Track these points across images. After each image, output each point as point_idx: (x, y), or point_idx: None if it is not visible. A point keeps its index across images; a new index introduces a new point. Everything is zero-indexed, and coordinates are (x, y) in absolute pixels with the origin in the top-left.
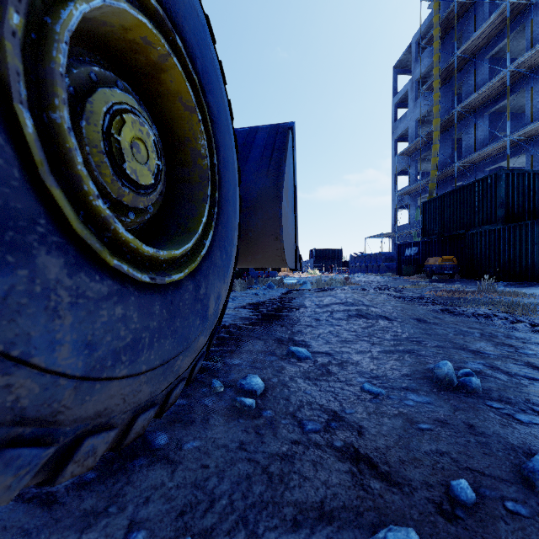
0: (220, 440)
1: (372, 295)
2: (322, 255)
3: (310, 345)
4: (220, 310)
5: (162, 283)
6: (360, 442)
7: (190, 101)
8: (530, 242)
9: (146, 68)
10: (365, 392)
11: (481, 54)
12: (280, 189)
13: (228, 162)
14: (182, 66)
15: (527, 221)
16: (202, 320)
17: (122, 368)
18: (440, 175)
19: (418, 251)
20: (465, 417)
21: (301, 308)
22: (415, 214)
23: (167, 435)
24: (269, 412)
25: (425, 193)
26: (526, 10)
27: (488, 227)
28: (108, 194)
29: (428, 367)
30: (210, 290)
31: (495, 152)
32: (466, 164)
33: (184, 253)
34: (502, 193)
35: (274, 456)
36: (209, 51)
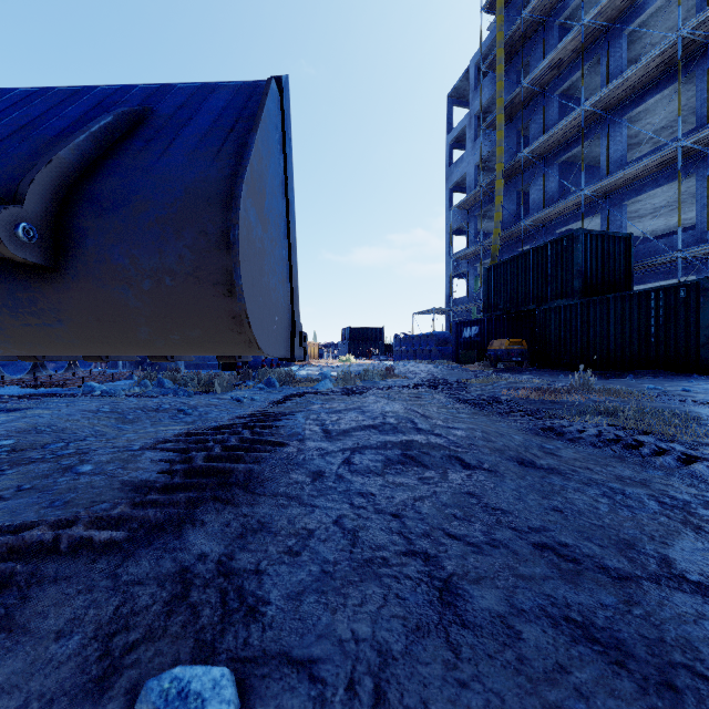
0: None
1: (426, 396)
2: (358, 336)
3: (266, 602)
4: None
5: None
6: None
7: None
8: (612, 322)
9: None
10: None
11: (551, 88)
12: (237, 180)
13: None
14: None
15: (609, 295)
16: None
17: None
18: (504, 236)
19: (478, 331)
20: None
21: (290, 442)
22: (474, 284)
23: None
24: None
25: (486, 258)
26: (601, 39)
27: (564, 302)
28: None
29: None
30: None
31: (567, 210)
32: (535, 223)
33: None
34: (580, 258)
35: None
36: None
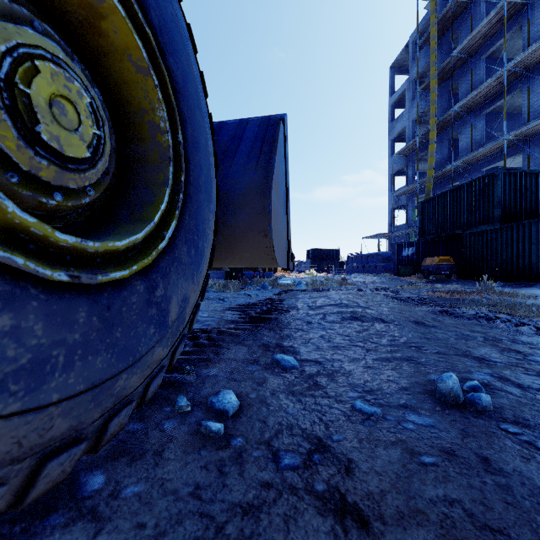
0: (170, 482)
1: (368, 295)
2: (319, 256)
3: (298, 352)
4: (188, 314)
5: (93, 283)
6: (348, 484)
7: (142, 60)
8: (527, 242)
9: (81, 13)
10: (356, 412)
11: (477, 54)
12: (270, 182)
13: (199, 143)
14: (129, 14)
15: (524, 221)
16: (159, 328)
17: (10, 402)
18: (437, 175)
19: (415, 251)
20: (476, 446)
21: (292, 310)
22: (412, 214)
23: (104, 476)
24: (240, 439)
25: (422, 193)
26: (523, 10)
27: (485, 227)
28: (15, 166)
29: (429, 378)
30: (171, 291)
31: (492, 152)
32: (463, 164)
33: (133, 246)
34: (499, 192)
35: (235, 507)
36: (170, 5)
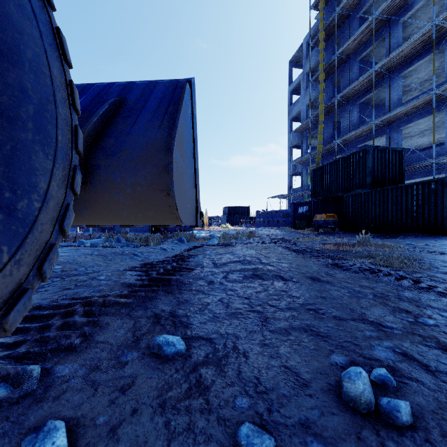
0: None
1: (271, 248)
2: (233, 212)
3: (191, 324)
4: None
5: None
6: None
7: None
8: (390, 203)
9: None
10: (241, 446)
11: (354, 56)
12: (172, 140)
13: (19, 55)
14: None
15: (388, 187)
16: None
17: None
18: (325, 149)
19: (308, 209)
20: None
21: (196, 268)
22: (306, 179)
23: None
24: None
25: (313, 163)
26: (386, 25)
27: (360, 191)
28: None
29: (330, 361)
30: None
31: (364, 133)
32: (344, 141)
33: None
34: (370, 164)
35: None
36: None
